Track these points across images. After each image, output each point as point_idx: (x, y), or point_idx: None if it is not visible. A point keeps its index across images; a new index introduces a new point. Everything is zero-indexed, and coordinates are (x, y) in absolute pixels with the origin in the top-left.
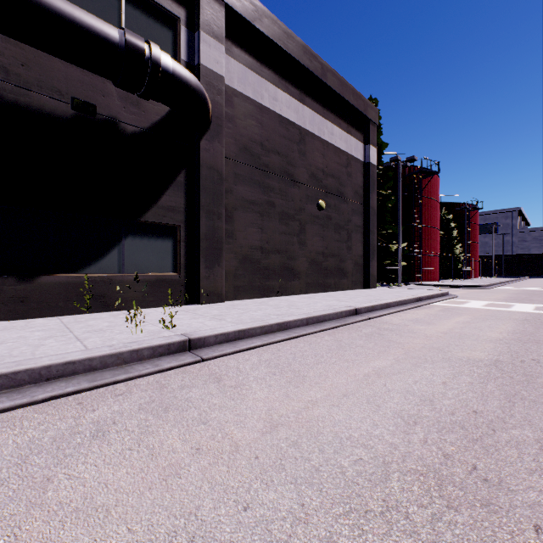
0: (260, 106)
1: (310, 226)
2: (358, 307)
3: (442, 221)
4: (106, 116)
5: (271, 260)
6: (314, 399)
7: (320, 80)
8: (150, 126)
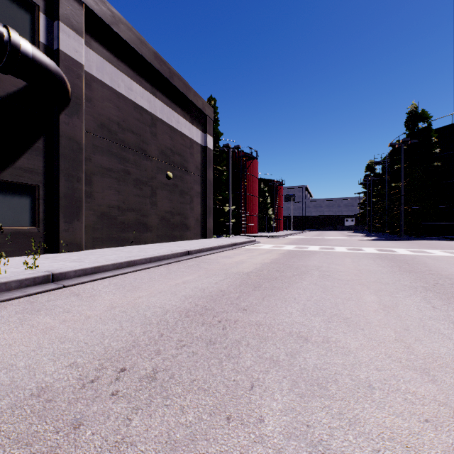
0: (117, 93)
1: (160, 191)
2: (190, 250)
3: (261, 191)
4: None
5: (127, 217)
6: (141, 296)
7: (168, 80)
8: (6, 95)
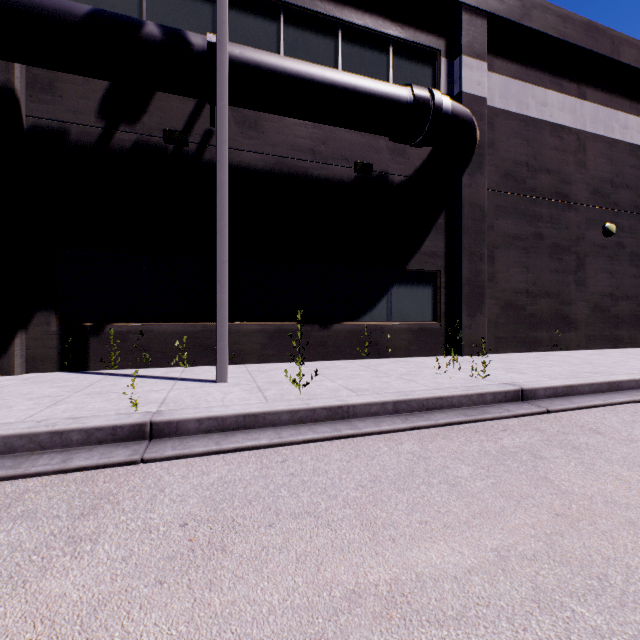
0: (524, 119)
1: (591, 259)
2: None
3: None
4: (378, 172)
5: (538, 306)
6: None
7: (608, 59)
8: (413, 173)
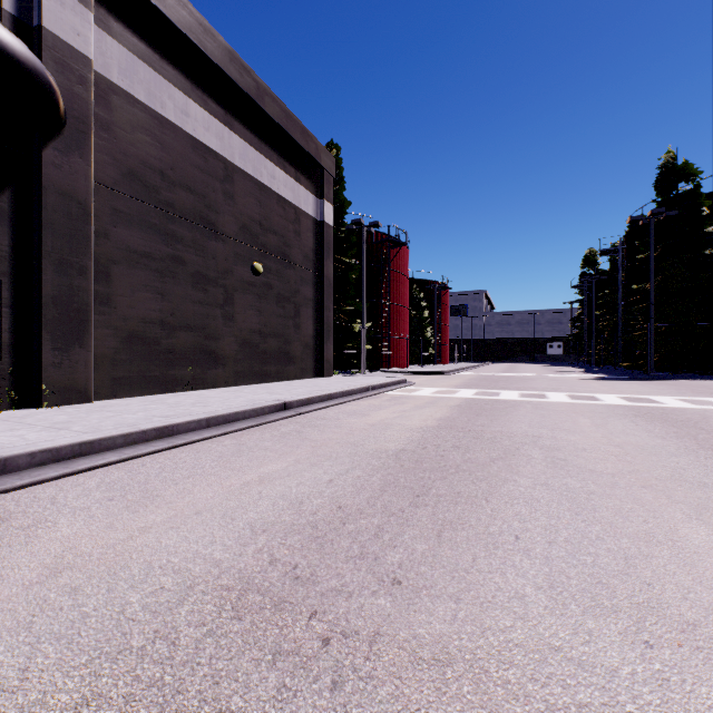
0: (159, 117)
1: (241, 295)
2: (288, 400)
3: (414, 299)
4: None
5: (178, 340)
6: (150, 524)
7: (255, 103)
8: None
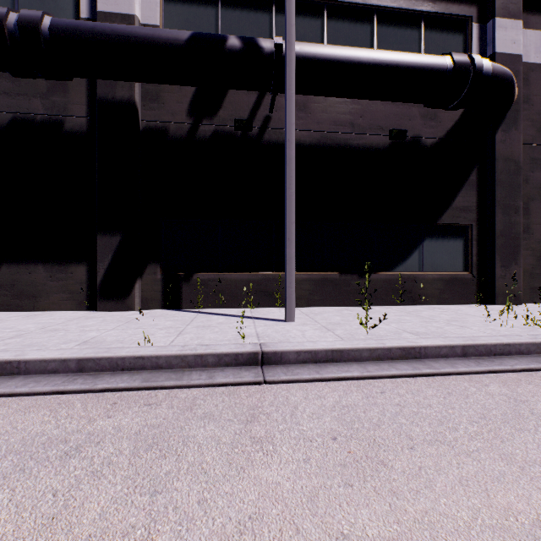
0: None
1: None
2: None
3: None
4: (411, 137)
5: None
6: None
7: None
8: (445, 134)
